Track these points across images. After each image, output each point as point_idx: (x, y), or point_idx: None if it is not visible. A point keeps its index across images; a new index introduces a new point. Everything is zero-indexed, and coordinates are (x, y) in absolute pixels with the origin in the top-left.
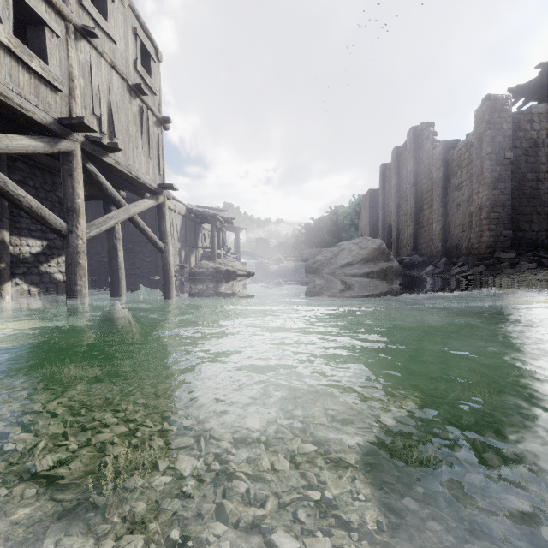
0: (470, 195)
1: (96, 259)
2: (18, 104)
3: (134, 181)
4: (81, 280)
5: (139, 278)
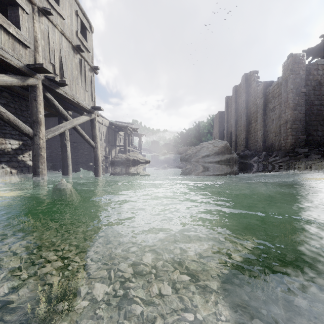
0: (280, 114)
1: (54, 153)
2: (0, 54)
3: (76, 105)
4: (42, 165)
5: (80, 164)
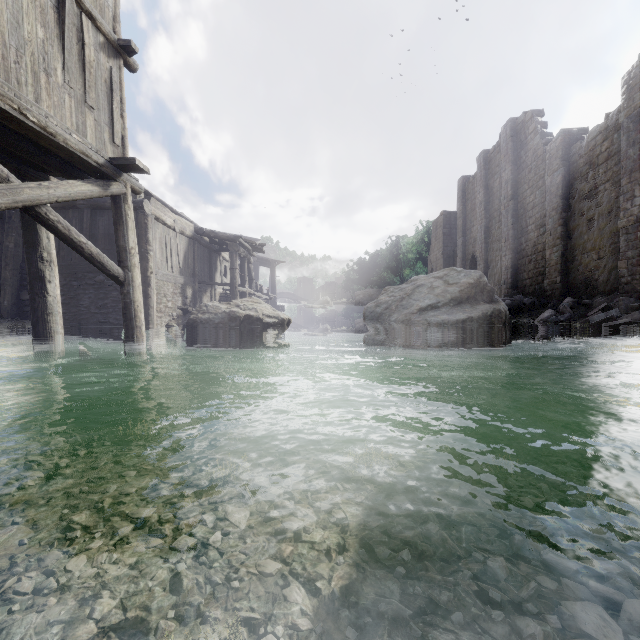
0: (612, 204)
1: None
2: None
3: (46, 142)
4: None
5: (112, 328)
